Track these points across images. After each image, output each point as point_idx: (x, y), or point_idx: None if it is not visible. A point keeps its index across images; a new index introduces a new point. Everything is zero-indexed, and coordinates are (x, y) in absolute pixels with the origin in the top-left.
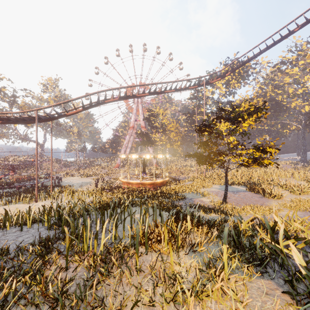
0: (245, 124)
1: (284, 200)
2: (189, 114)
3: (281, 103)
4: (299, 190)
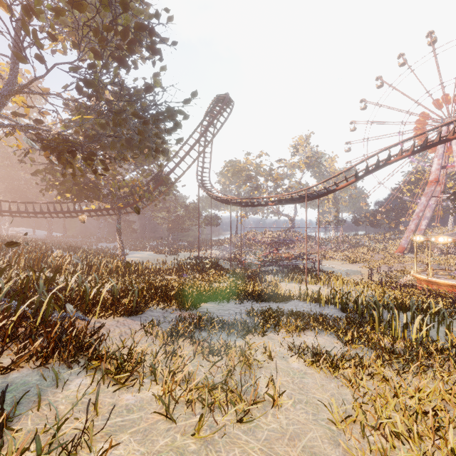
0: None
1: None
2: None
3: None
4: None
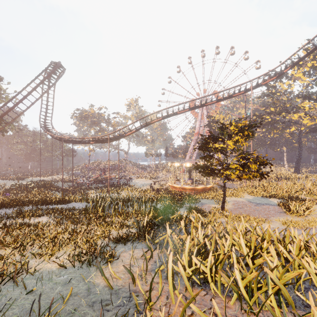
0: (229, 143)
1: (304, 218)
2: (255, 116)
3: None
4: None
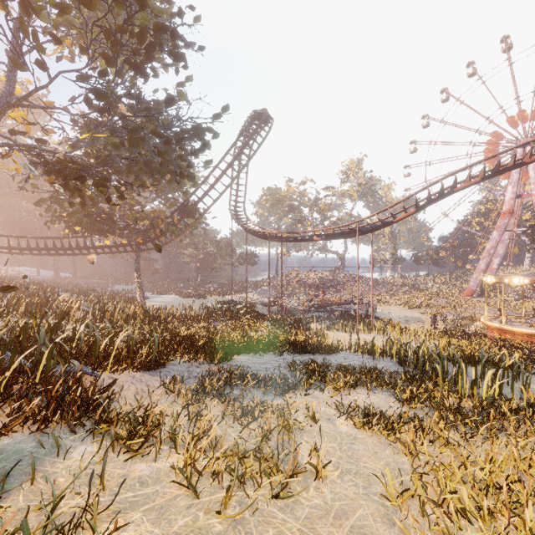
0: None
1: None
2: None
3: None
4: None
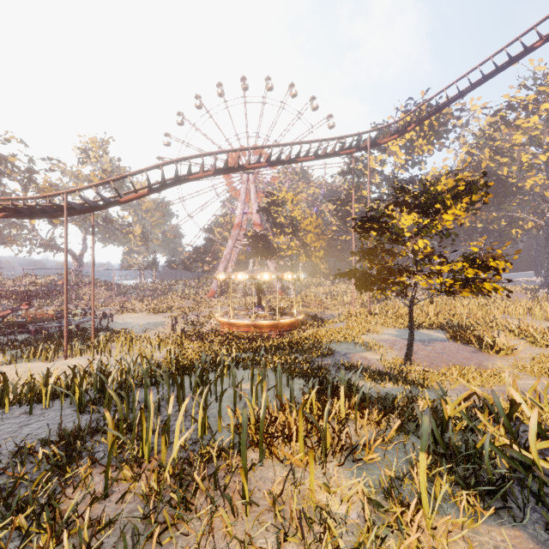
0: (447, 216)
1: (518, 357)
2: (340, 201)
3: (507, 181)
4: (545, 338)
